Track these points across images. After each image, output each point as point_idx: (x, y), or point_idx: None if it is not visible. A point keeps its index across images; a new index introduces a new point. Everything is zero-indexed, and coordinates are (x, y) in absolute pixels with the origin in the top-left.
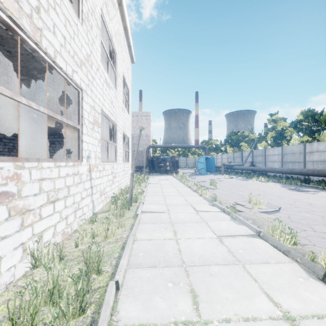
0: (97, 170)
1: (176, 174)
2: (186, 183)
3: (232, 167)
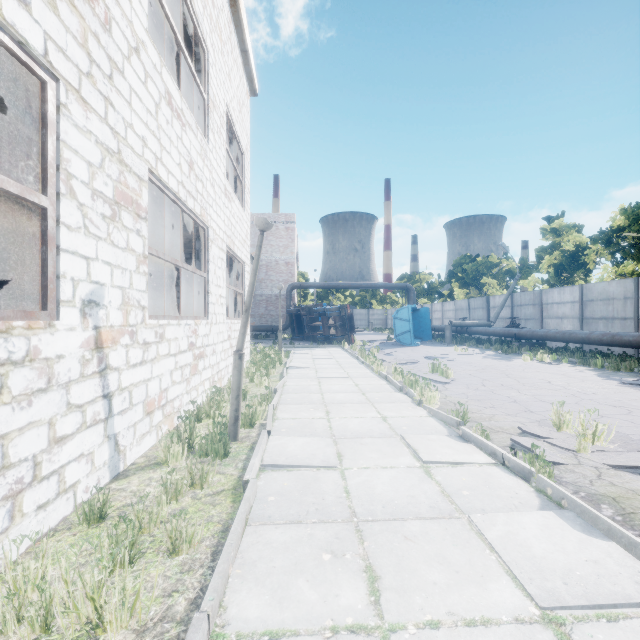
0: (133, 342)
1: (350, 346)
2: (375, 367)
3: (468, 330)
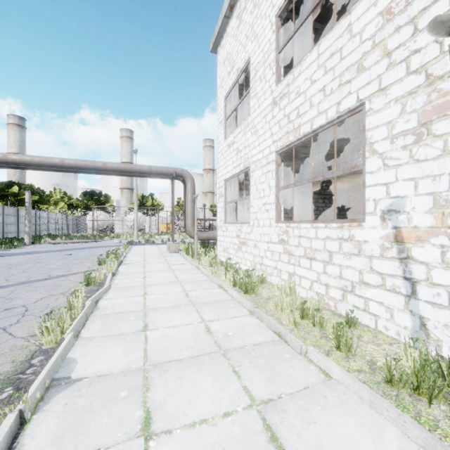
0: None
1: None
2: None
3: None
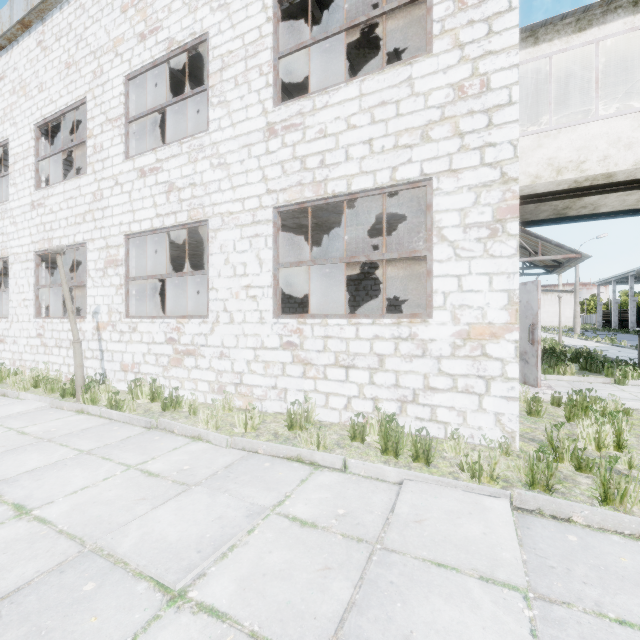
0: (115, 330)
1: None
2: None
3: None
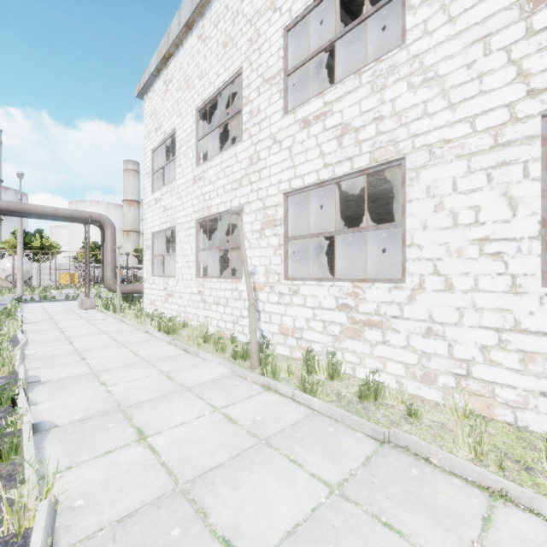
0: (273, 291)
1: None
2: None
3: None
